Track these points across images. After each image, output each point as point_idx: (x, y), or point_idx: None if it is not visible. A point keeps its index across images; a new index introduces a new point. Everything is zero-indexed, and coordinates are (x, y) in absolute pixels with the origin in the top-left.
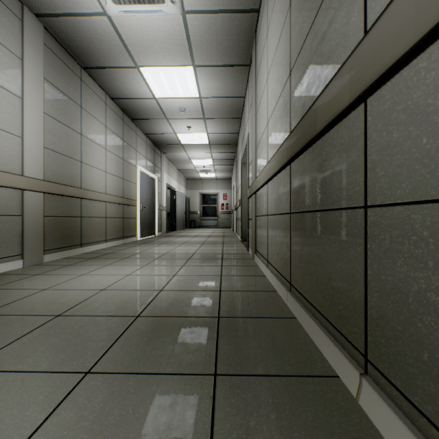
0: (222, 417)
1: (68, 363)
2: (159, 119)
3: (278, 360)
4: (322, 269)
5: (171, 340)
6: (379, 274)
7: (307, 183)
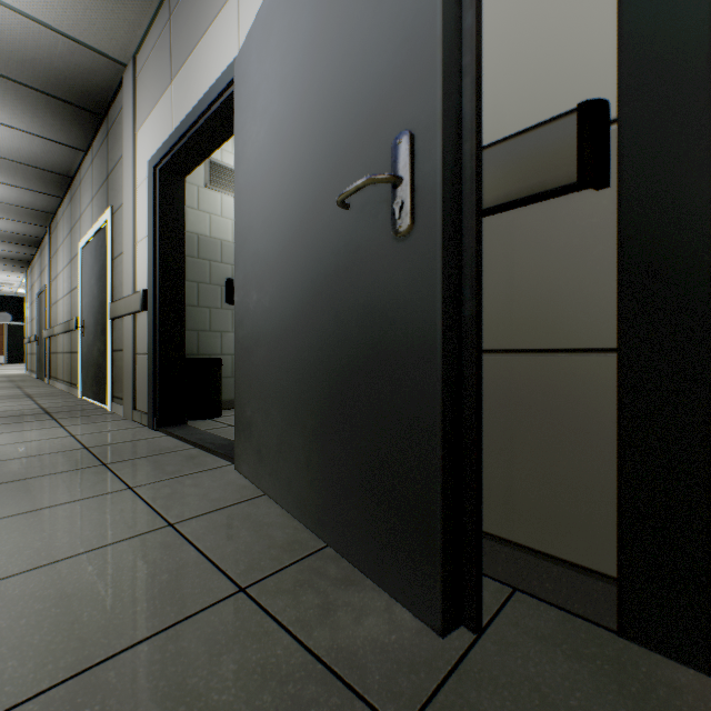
0: None
1: None
2: (4, 156)
3: None
4: None
5: None
6: None
7: None
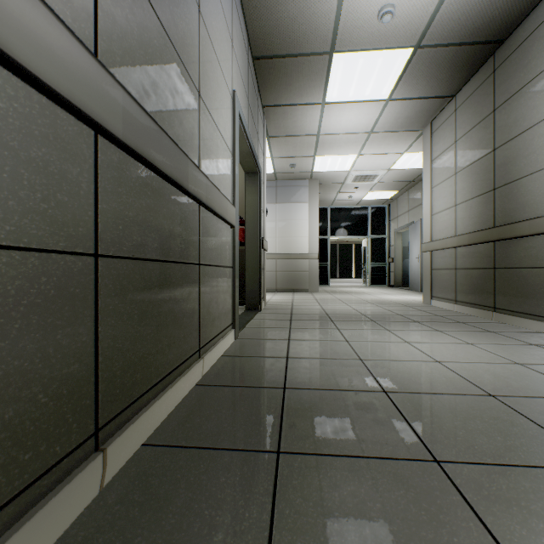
0: (281, 374)
1: (413, 397)
2: None
3: (230, 394)
4: (176, 321)
5: (336, 413)
6: (203, 298)
7: (156, 220)
